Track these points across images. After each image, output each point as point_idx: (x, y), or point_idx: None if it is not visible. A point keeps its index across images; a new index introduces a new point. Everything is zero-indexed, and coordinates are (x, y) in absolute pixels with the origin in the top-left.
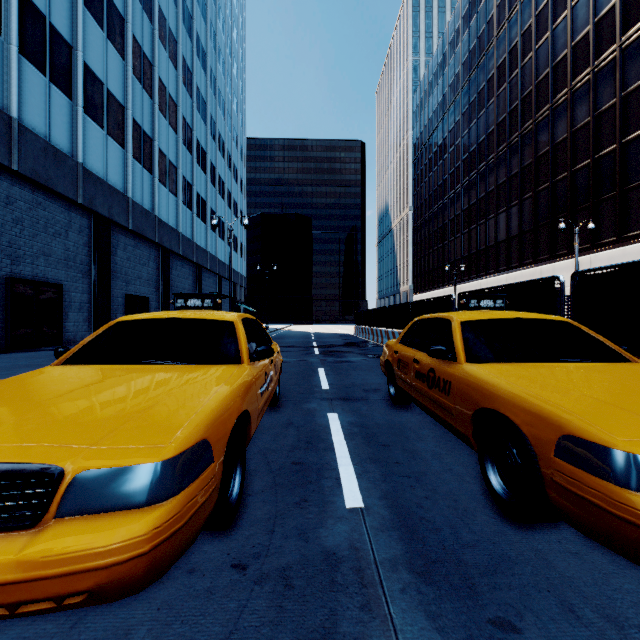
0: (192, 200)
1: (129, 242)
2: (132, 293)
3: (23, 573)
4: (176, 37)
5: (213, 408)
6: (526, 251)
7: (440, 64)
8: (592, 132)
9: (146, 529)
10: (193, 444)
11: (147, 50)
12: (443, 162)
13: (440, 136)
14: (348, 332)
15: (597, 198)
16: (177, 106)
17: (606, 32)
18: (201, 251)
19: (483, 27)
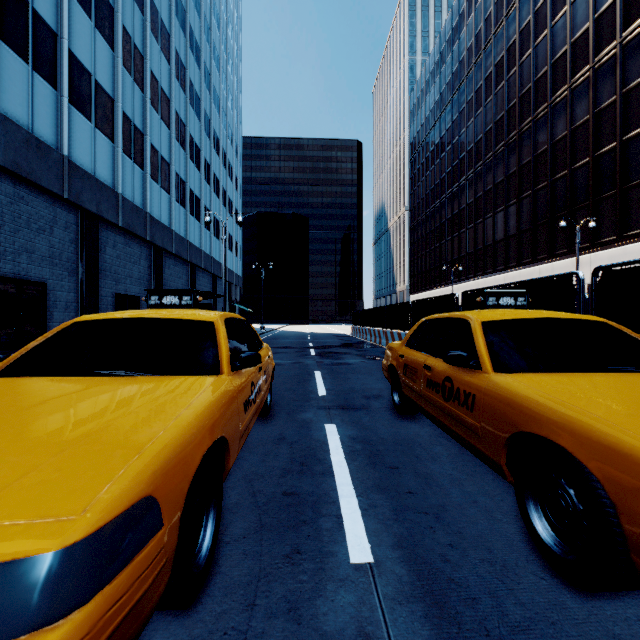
0: (185, 197)
1: (119, 239)
2: (122, 292)
3: None
4: (169, 30)
5: (168, 443)
6: (524, 250)
7: (437, 62)
8: (592, 130)
9: None
10: (125, 509)
11: (138, 42)
12: (440, 161)
13: (437, 135)
14: (345, 332)
15: (597, 196)
16: (170, 101)
17: (606, 28)
18: (195, 250)
19: (481, 25)
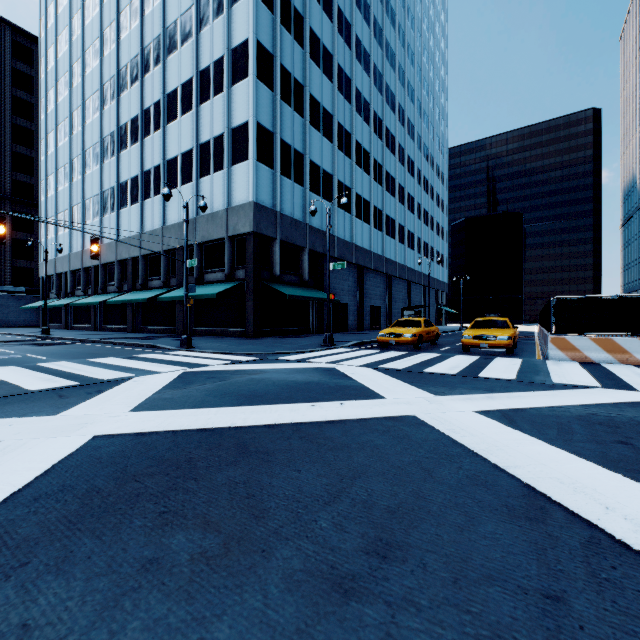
0: (404, 237)
1: (371, 276)
2: (372, 305)
3: (401, 340)
4: (395, 135)
5: (416, 331)
6: None
7: None
8: None
9: (410, 339)
10: (414, 334)
11: (379, 159)
12: None
13: None
14: None
15: None
16: (395, 179)
17: None
18: (410, 271)
19: None
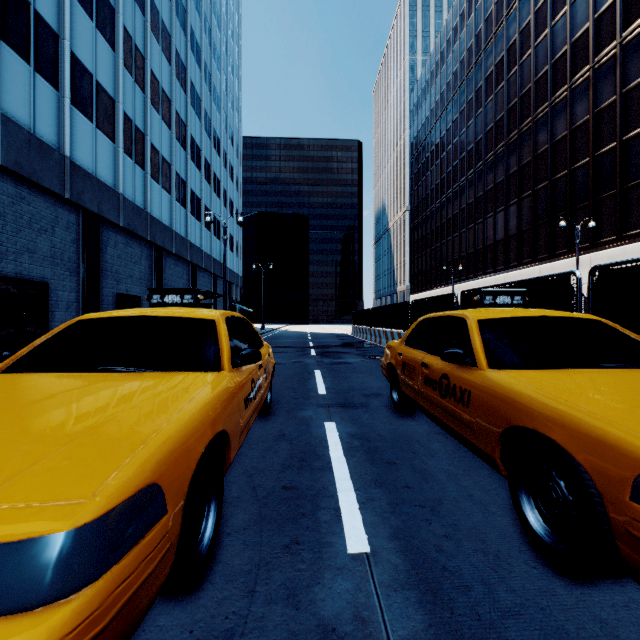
0: (186, 198)
1: (120, 239)
2: (123, 292)
3: None
4: (169, 31)
5: (171, 434)
6: (525, 250)
7: (437, 62)
8: (592, 130)
9: None
10: (131, 494)
11: (139, 42)
12: (440, 161)
13: (437, 135)
14: (345, 332)
15: (597, 196)
16: (170, 101)
17: (606, 28)
18: (195, 250)
19: (481, 25)
